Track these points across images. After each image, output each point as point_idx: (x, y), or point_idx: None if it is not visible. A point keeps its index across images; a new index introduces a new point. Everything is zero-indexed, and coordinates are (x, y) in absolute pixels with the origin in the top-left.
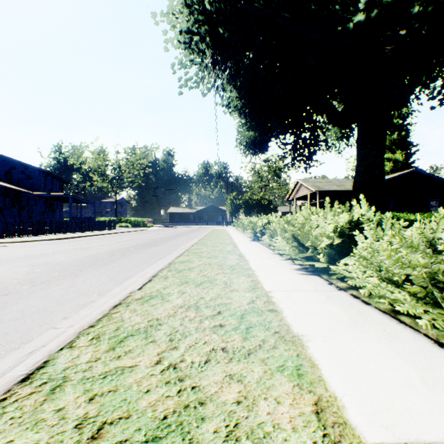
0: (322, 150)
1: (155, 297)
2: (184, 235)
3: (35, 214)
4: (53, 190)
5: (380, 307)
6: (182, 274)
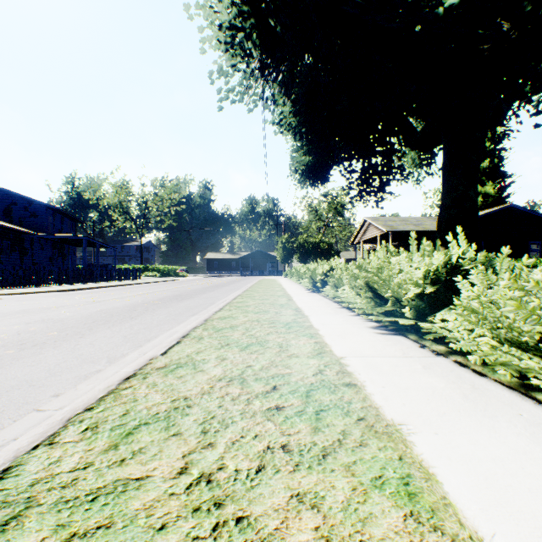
0: (397, 180)
1: (183, 365)
2: (224, 286)
3: (40, 261)
4: (64, 231)
5: (502, 380)
6: (222, 334)
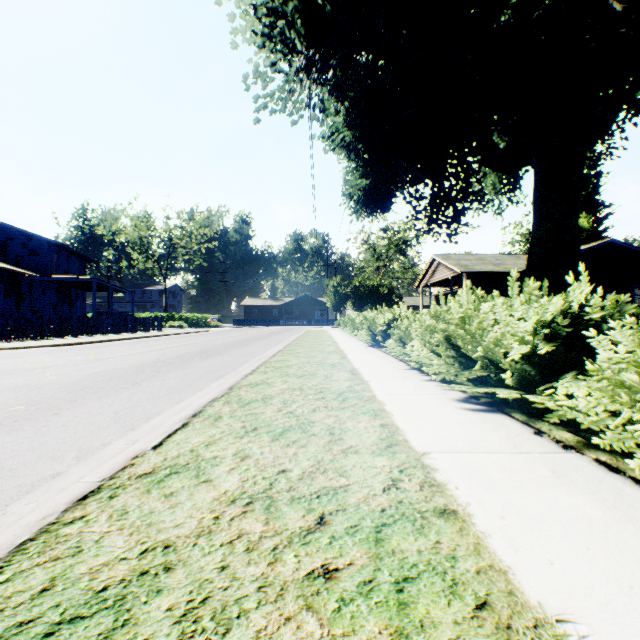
0: (475, 209)
1: (181, 469)
2: (263, 339)
3: (41, 308)
4: (71, 272)
5: None
6: (250, 410)
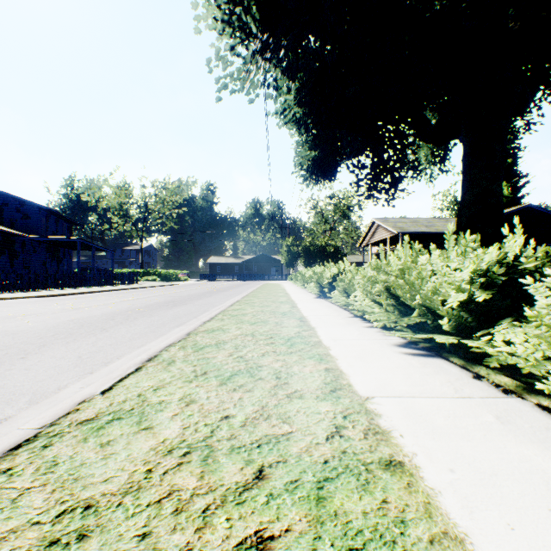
0: (410, 177)
1: (124, 415)
2: (224, 291)
3: (32, 264)
4: (59, 233)
5: None
6: (202, 354)
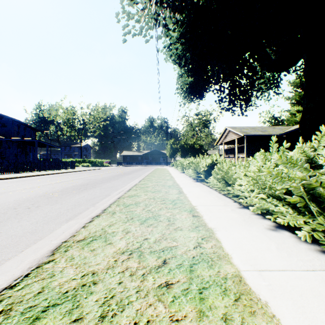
0: (256, 96)
1: None
2: (129, 174)
3: (7, 156)
4: (26, 136)
5: None
6: None
